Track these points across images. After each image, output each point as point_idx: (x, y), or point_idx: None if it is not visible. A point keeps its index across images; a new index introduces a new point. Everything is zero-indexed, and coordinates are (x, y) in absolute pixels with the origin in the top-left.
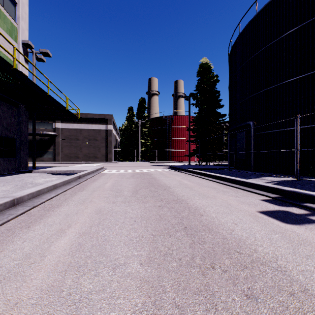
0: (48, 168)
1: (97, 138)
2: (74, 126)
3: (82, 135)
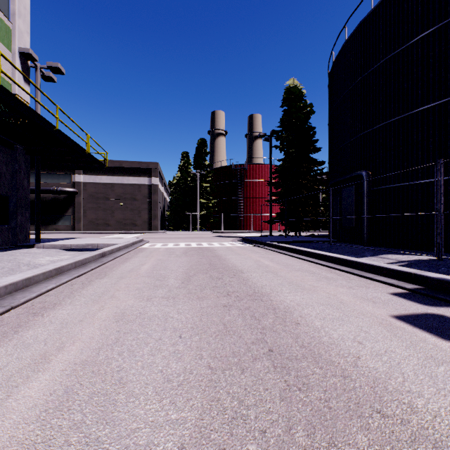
0: (61, 240)
1: (136, 197)
2: (102, 179)
3: (115, 193)
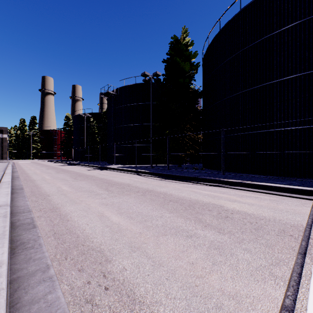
0: None
1: None
2: None
3: None
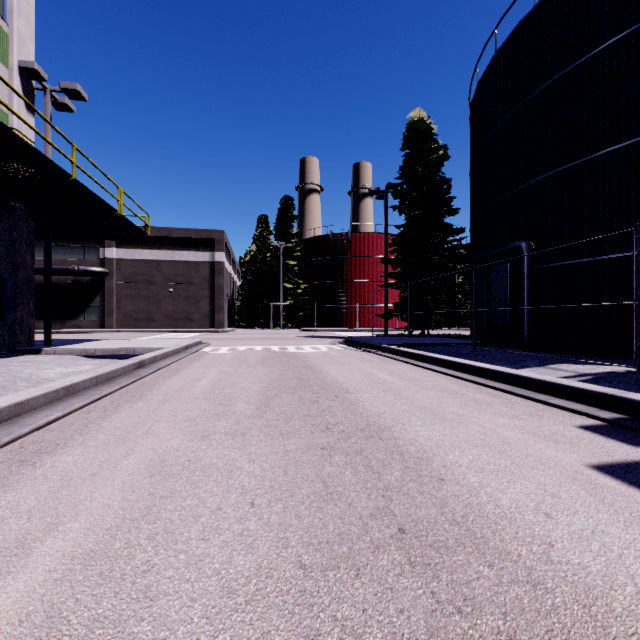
0: (82, 342)
1: (193, 280)
2: (143, 254)
3: (162, 274)
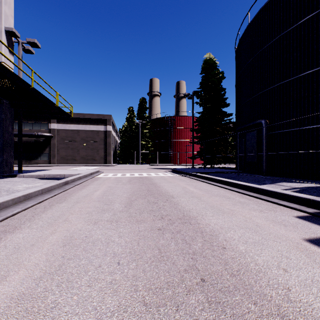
0: (38, 171)
1: (95, 140)
2: (70, 127)
3: (80, 136)
